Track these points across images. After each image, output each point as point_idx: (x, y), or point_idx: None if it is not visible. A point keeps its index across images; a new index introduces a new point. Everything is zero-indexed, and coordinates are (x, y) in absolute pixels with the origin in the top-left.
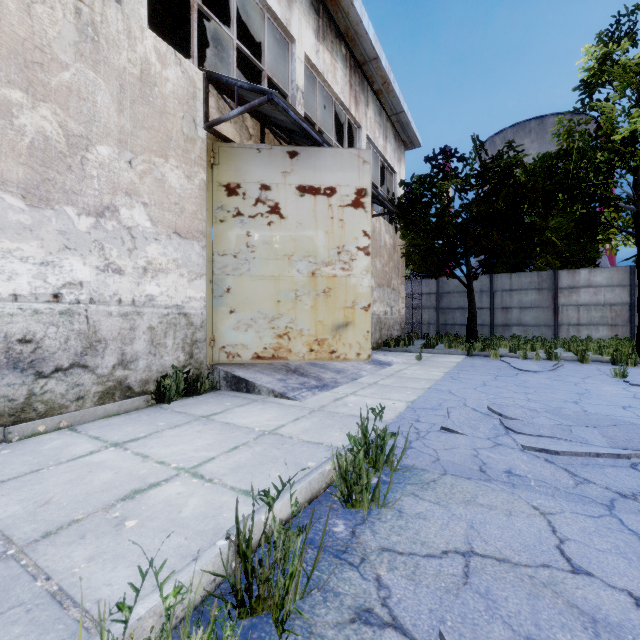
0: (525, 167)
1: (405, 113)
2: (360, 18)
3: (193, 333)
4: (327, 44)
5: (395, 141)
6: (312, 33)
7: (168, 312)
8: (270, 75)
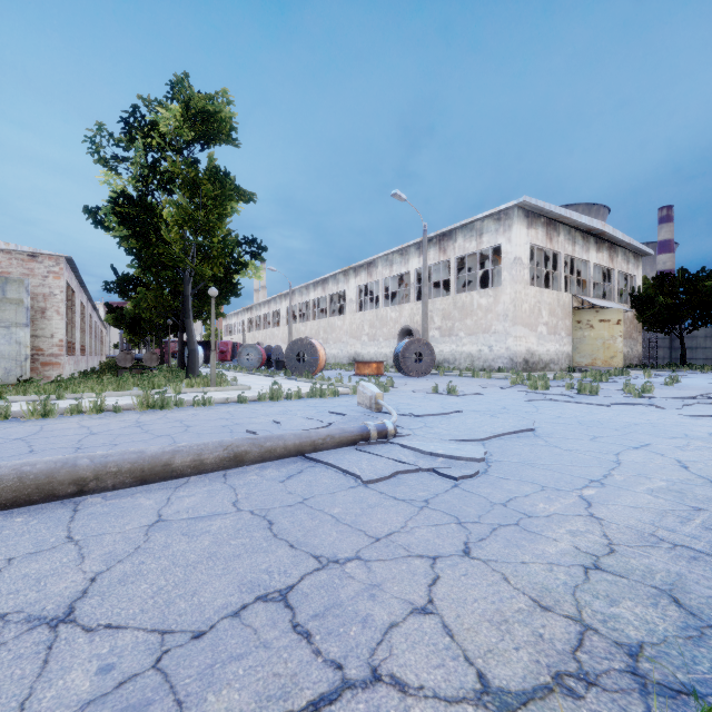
0: (705, 287)
1: (640, 248)
2: (615, 236)
3: (570, 359)
4: (600, 250)
5: (634, 259)
6: (595, 253)
7: (566, 354)
8: (583, 278)
